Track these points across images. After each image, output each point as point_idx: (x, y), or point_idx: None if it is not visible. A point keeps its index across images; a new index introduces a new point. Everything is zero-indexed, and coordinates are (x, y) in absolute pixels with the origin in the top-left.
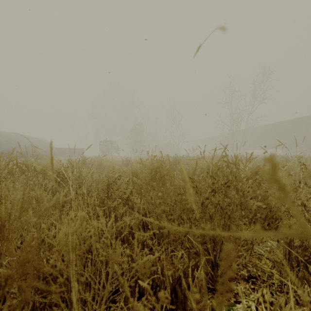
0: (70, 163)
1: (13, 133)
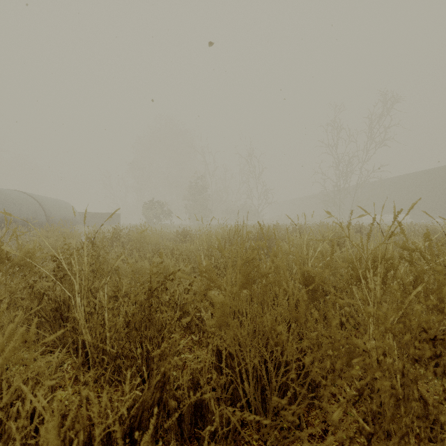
0: (89, 240)
1: (13, 190)
